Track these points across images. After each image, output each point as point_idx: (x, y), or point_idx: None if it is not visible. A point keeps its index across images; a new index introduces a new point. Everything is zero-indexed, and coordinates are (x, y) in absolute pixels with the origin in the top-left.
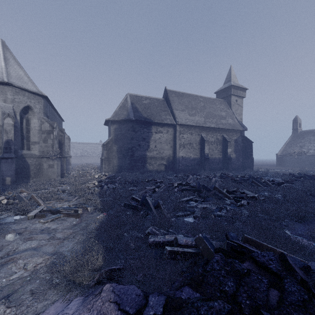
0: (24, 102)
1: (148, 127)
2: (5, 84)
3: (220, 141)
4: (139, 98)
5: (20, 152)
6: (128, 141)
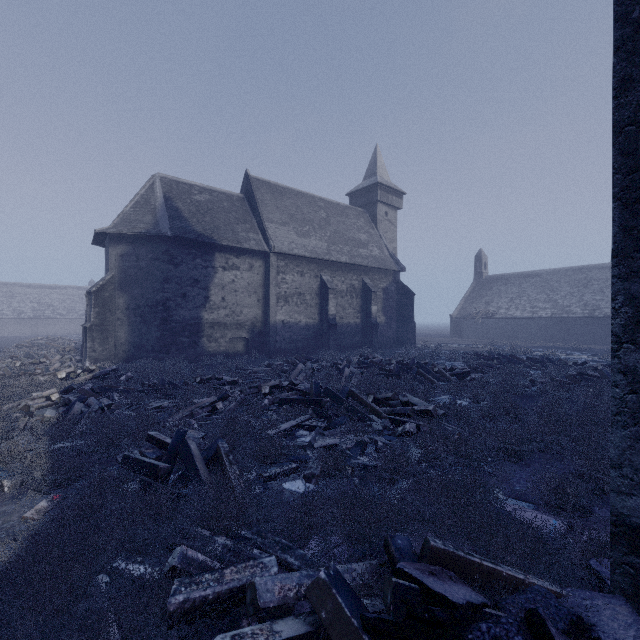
0: None
1: (207, 256)
2: None
3: (358, 290)
4: (185, 187)
5: None
6: (157, 287)
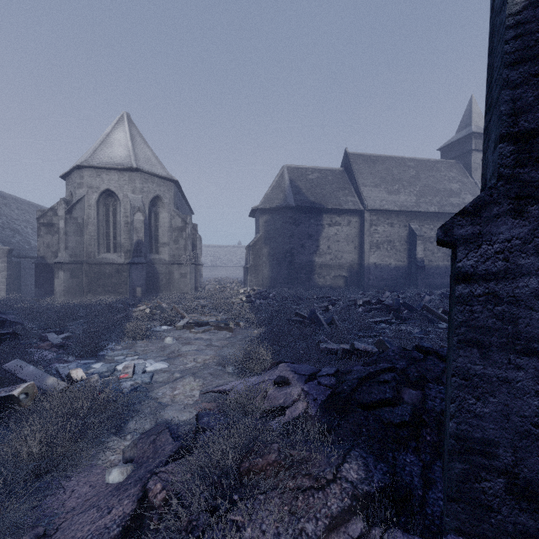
0: (153, 191)
1: (317, 217)
2: (134, 170)
3: None
4: (302, 171)
5: (149, 256)
6: (286, 241)
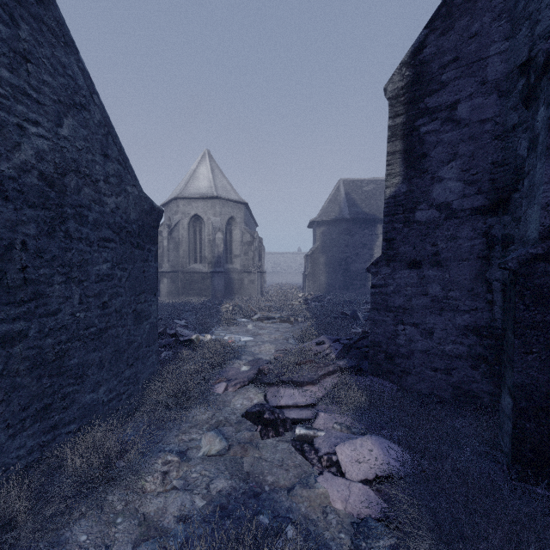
0: (228, 213)
1: (372, 227)
2: (215, 198)
3: None
4: (358, 183)
5: (225, 266)
6: (341, 250)
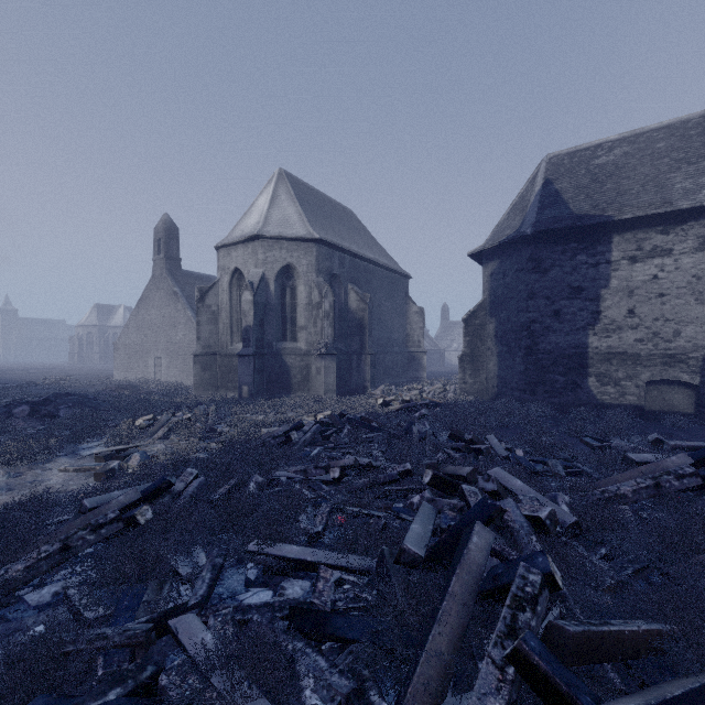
0: (281, 259)
1: (597, 246)
2: (255, 238)
3: None
4: (584, 154)
5: (279, 345)
6: (520, 306)
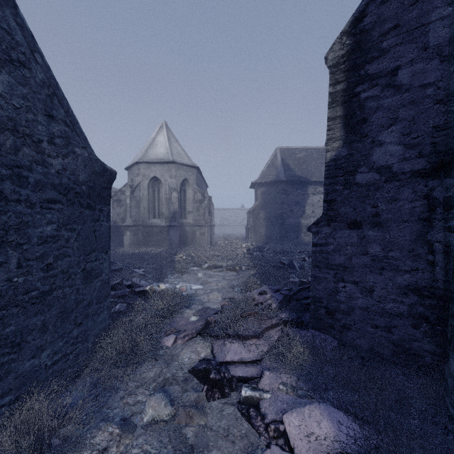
0: (183, 175)
1: (303, 188)
2: (171, 163)
3: None
4: (292, 151)
5: (180, 221)
6: (278, 207)
